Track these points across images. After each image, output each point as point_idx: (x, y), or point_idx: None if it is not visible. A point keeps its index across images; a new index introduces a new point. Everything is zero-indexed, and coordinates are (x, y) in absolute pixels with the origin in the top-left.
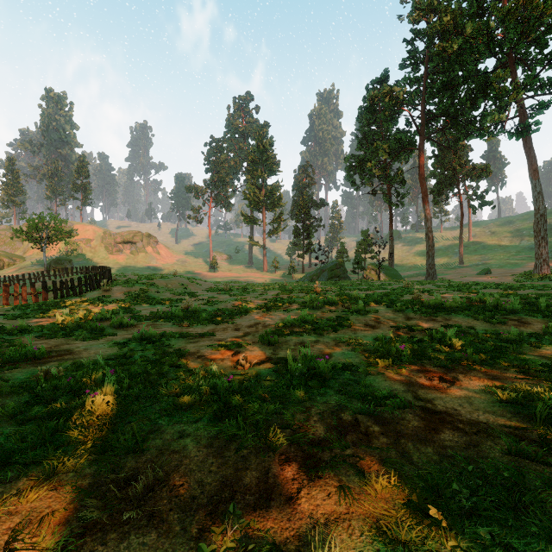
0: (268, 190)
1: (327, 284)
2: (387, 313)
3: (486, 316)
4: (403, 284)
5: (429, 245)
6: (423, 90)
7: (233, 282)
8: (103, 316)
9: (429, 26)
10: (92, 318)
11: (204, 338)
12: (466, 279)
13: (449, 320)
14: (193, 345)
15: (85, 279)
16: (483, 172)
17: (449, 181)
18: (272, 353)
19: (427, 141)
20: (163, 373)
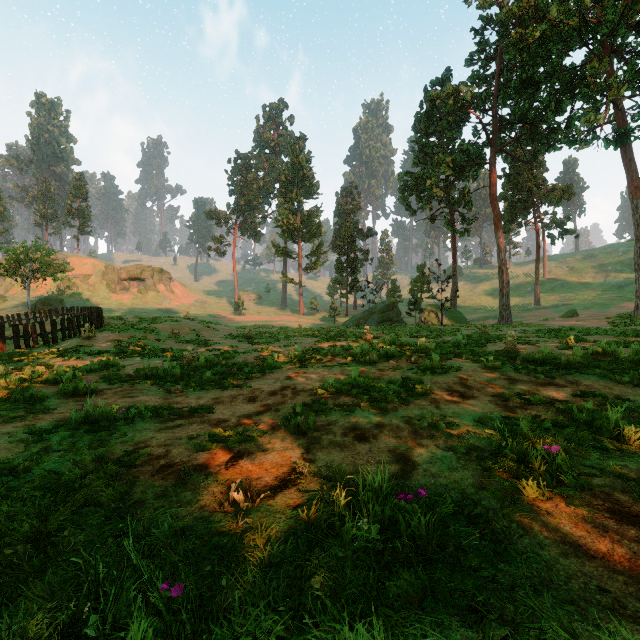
0: (305, 216)
1: (378, 329)
2: (476, 372)
3: (633, 378)
4: (474, 329)
5: (502, 281)
6: (495, 91)
7: (261, 327)
8: (58, 377)
9: (504, 11)
10: (43, 379)
11: (193, 418)
12: (549, 323)
13: (578, 384)
14: (166, 436)
15: (62, 322)
16: (564, 194)
17: (524, 205)
18: (304, 456)
19: (498, 155)
20: (49, 533)
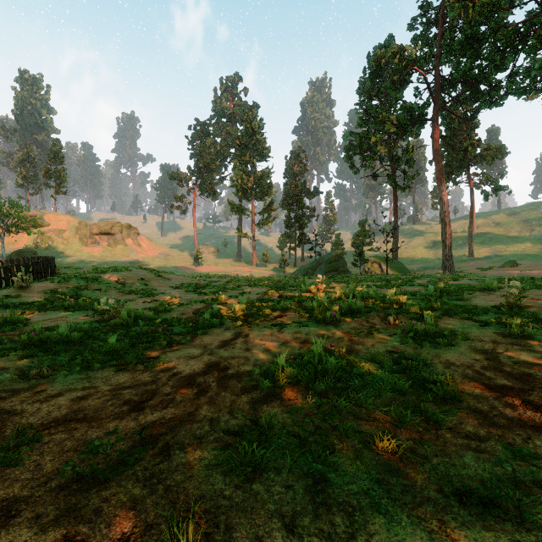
0: (257, 176)
1: (327, 278)
2: (499, 342)
3: None
4: (424, 278)
5: (445, 232)
6: (438, 51)
7: (215, 276)
8: None
9: None
10: None
11: None
12: (492, 273)
13: None
14: None
15: None
16: (498, 153)
17: (459, 164)
18: None
19: (439, 115)
20: None
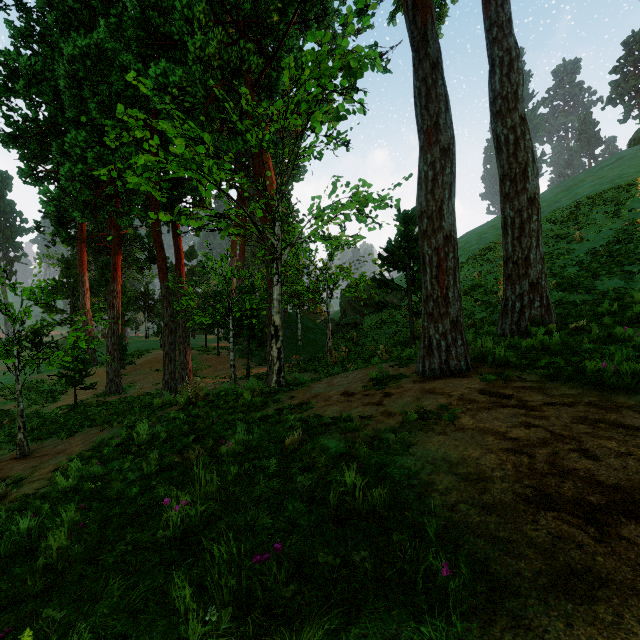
0: None
1: None
2: None
3: None
4: None
5: None
6: None
7: None
8: None
9: None
10: None
11: None
12: None
13: None
14: None
15: None
16: None
17: None
18: None
19: None
20: None
